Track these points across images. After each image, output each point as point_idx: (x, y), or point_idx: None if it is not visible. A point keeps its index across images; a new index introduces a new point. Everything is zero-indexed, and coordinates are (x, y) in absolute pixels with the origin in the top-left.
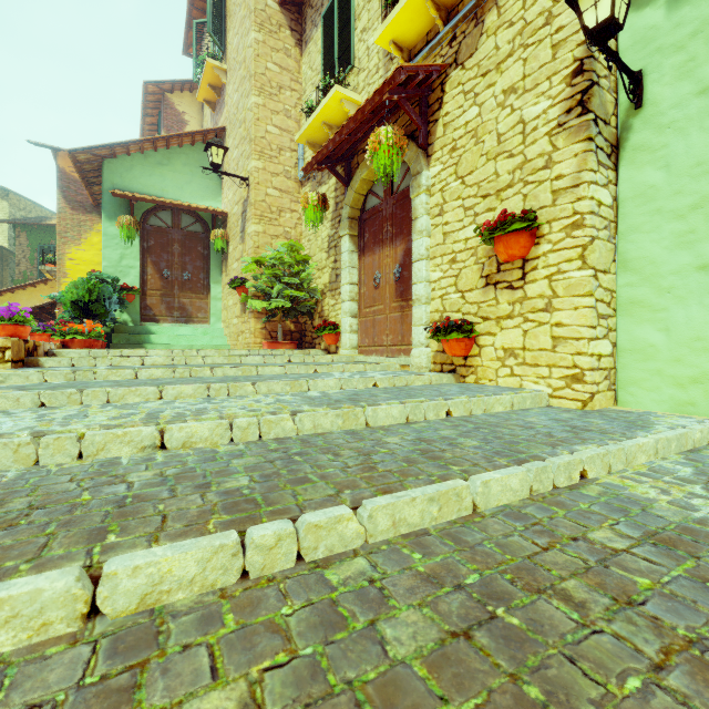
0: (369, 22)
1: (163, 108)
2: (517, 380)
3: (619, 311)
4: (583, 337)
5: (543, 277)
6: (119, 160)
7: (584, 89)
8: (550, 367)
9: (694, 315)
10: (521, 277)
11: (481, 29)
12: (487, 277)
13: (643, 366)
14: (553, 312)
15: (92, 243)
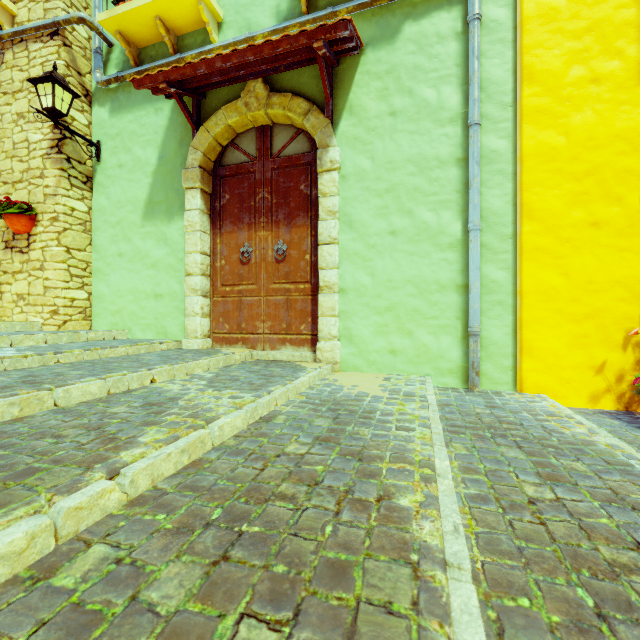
0: None
1: None
2: (26, 316)
3: (93, 274)
4: (59, 287)
5: (40, 248)
6: None
7: (59, 138)
8: (43, 306)
9: (118, 278)
10: (27, 246)
11: (3, 58)
12: (7, 242)
13: (101, 305)
14: (45, 271)
15: None
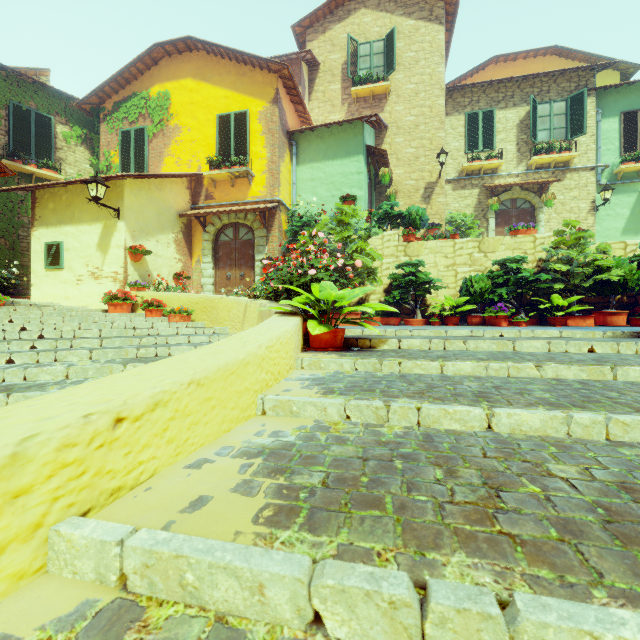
0: (507, 140)
1: (300, 69)
2: None
3: None
4: None
5: None
6: (365, 124)
7: (594, 206)
8: None
9: None
10: None
11: (565, 176)
12: None
13: None
14: None
15: (286, 162)
